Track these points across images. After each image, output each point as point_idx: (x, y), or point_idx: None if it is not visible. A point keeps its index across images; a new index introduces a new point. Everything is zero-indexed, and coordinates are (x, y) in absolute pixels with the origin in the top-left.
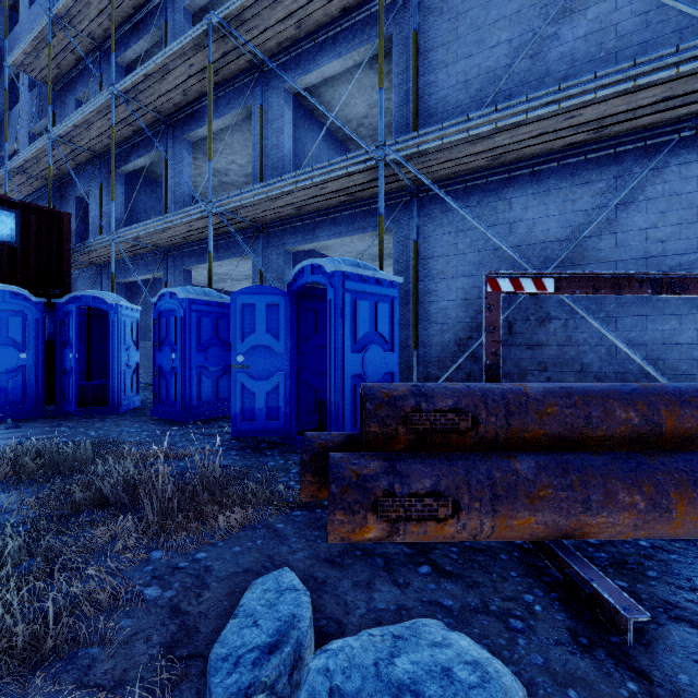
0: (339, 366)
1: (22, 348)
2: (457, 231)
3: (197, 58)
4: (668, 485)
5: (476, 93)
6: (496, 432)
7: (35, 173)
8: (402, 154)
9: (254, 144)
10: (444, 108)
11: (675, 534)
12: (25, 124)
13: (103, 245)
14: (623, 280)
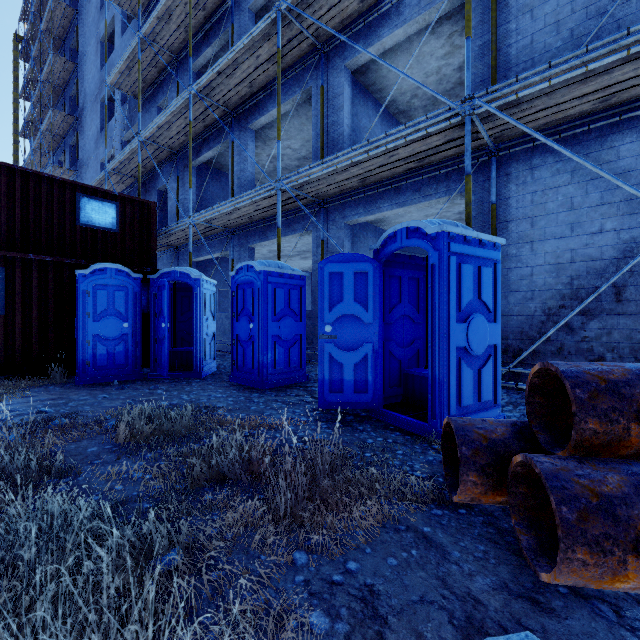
0: (444, 338)
1: (124, 318)
2: (545, 189)
3: (264, 48)
4: None
5: (570, 33)
6: None
7: (127, 173)
8: (496, 104)
9: (314, 124)
10: (528, 56)
11: None
12: (118, 134)
13: (181, 229)
14: None
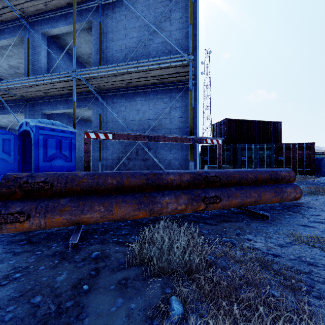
0: (36, 168)
1: None
2: (118, 112)
3: None
4: (113, 203)
5: (125, 55)
6: (61, 189)
7: None
8: (83, 76)
9: (25, 57)
10: (113, 59)
11: (117, 218)
12: None
13: None
14: (138, 136)
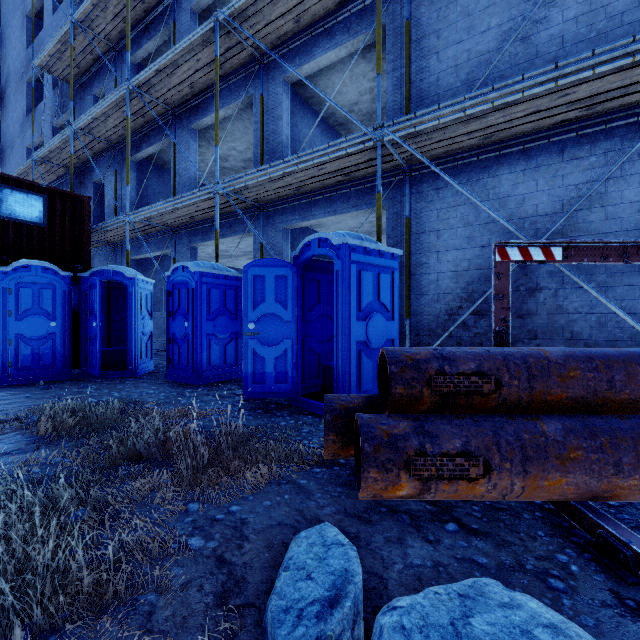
0: (346, 333)
1: (52, 317)
2: (448, 207)
3: (204, 53)
4: None
5: (466, 76)
6: (519, 395)
7: (58, 162)
8: (400, 134)
9: (255, 131)
10: (435, 92)
11: None
12: (48, 119)
13: (118, 226)
14: (631, 249)
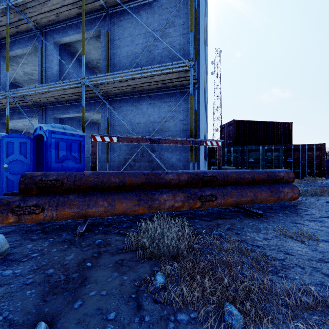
0: (49, 168)
1: None
2: (124, 115)
3: (4, 18)
4: (116, 199)
5: (131, 61)
6: (70, 186)
7: None
8: (91, 83)
9: (39, 65)
10: (120, 65)
11: (119, 213)
12: None
13: None
14: (140, 139)
